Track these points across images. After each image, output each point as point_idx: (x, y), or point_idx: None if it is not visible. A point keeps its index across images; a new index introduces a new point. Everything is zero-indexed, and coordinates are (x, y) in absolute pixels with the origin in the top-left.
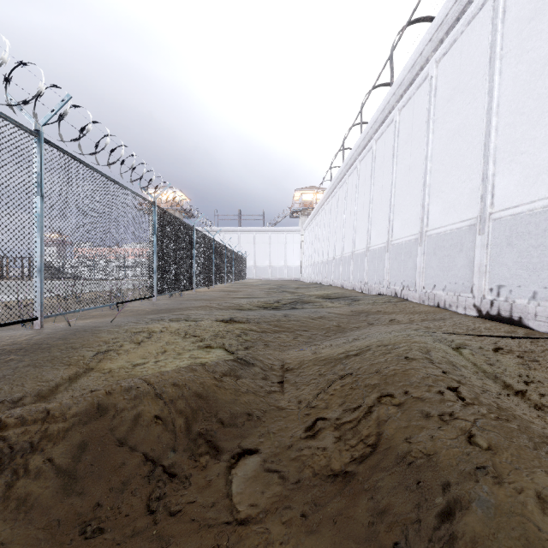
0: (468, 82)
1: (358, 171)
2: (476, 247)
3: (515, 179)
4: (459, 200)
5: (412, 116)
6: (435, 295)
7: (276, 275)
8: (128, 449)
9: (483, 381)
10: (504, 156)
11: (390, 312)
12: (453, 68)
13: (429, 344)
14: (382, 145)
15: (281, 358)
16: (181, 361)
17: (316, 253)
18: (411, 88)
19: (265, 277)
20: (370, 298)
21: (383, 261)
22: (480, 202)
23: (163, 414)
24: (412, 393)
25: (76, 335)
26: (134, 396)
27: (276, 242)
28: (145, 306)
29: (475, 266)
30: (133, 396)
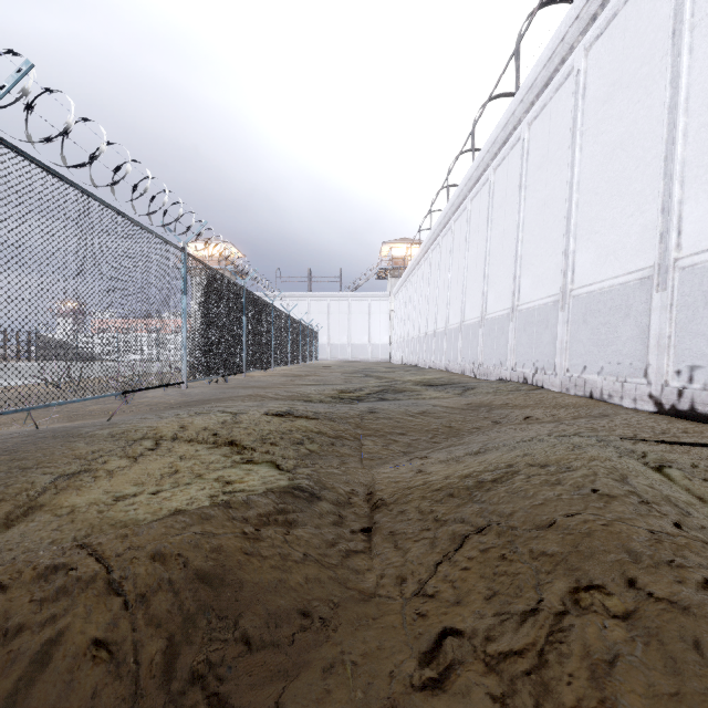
0: (637, 71)
1: (469, 213)
2: (653, 310)
3: None
4: (623, 243)
5: (548, 129)
6: (586, 381)
7: (357, 355)
8: None
9: None
10: (699, 173)
11: (523, 406)
12: (612, 55)
13: (616, 463)
14: (503, 174)
15: (366, 481)
16: (200, 490)
17: (410, 326)
18: (547, 91)
19: (343, 358)
20: (489, 385)
21: (505, 334)
22: (659, 243)
23: (115, 635)
24: (647, 586)
25: (37, 444)
26: (58, 591)
27: (357, 312)
28: (169, 397)
29: (651, 338)
30: (54, 592)
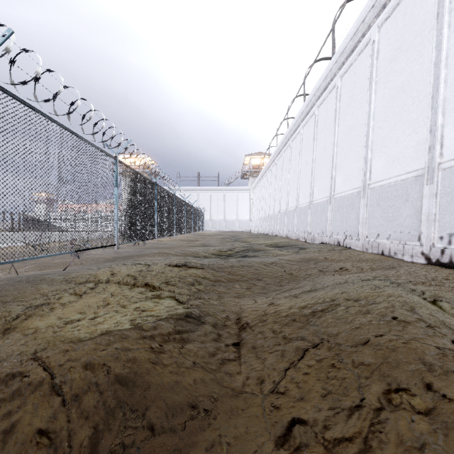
0: (413, 40)
1: (301, 135)
2: (424, 197)
3: None
4: (404, 153)
5: (353, 80)
6: (379, 244)
7: (229, 227)
8: None
9: None
10: None
11: (338, 260)
12: (396, 30)
13: (406, 298)
14: (324, 110)
15: (235, 310)
16: (124, 316)
17: (263, 209)
18: (353, 55)
19: (220, 229)
20: (315, 246)
21: (325, 213)
22: (428, 153)
23: (54, 425)
24: (441, 389)
25: (15, 285)
26: (14, 393)
27: (229, 200)
28: (106, 254)
29: (423, 215)
30: (11, 393)
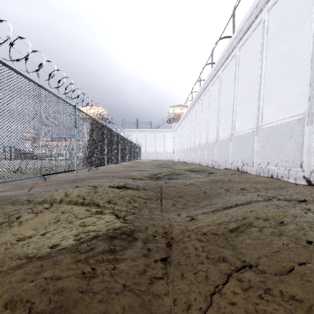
0: (295, 18)
1: (210, 91)
2: (305, 135)
3: None
4: (288, 102)
5: (249, 50)
6: (269, 169)
7: (158, 157)
8: None
9: None
10: None
11: (239, 181)
12: (282, 12)
13: (307, 218)
14: (226, 73)
15: (163, 224)
16: (70, 232)
17: (182, 144)
18: (248, 32)
19: (152, 158)
20: (220, 171)
21: (228, 147)
22: (308, 101)
23: None
24: None
25: None
26: None
27: (158, 138)
28: (68, 177)
29: (304, 148)
30: None
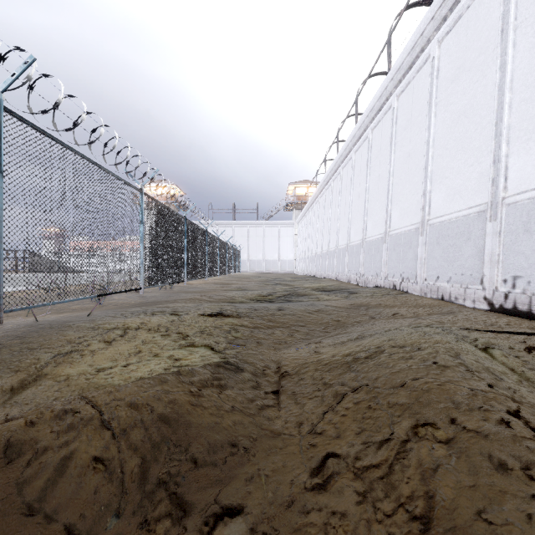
0: (476, 59)
1: (353, 162)
2: (487, 235)
3: (533, 159)
4: (466, 186)
5: (411, 100)
6: (439, 287)
7: (269, 268)
8: (42, 519)
9: (534, 395)
10: (520, 134)
11: (392, 306)
12: (458, 46)
13: (454, 345)
14: (378, 133)
15: (275, 359)
16: (157, 365)
17: (310, 246)
18: (410, 72)
19: (259, 270)
20: (367, 290)
21: (380, 252)
22: (491, 186)
23: (107, 454)
24: (463, 423)
25: (39, 332)
26: (69, 426)
27: (269, 236)
28: (131, 299)
29: (486, 256)
30: (66, 426)
